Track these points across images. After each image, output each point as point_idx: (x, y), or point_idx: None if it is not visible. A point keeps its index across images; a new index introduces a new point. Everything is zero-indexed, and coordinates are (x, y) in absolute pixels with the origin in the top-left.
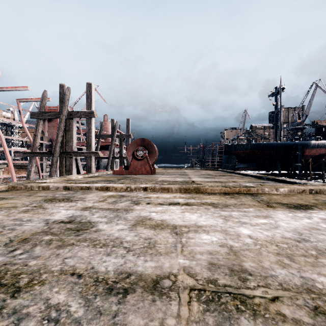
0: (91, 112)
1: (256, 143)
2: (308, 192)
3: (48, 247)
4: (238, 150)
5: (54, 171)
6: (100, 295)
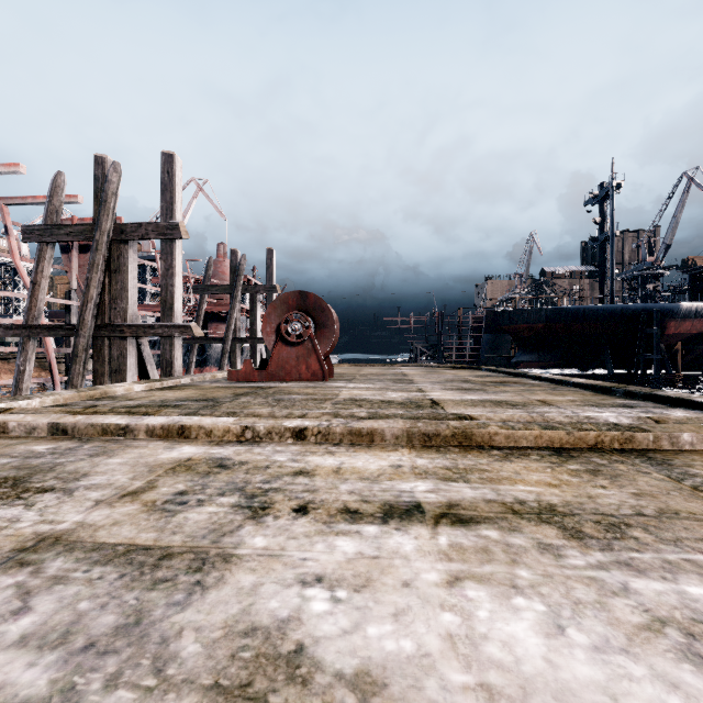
0: (173, 226)
1: (559, 309)
2: None
3: None
4: (517, 323)
5: (81, 372)
6: None
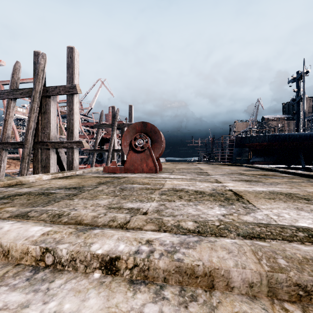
0: (73, 87)
1: (275, 135)
2: None
3: None
4: (253, 142)
5: (26, 167)
6: None
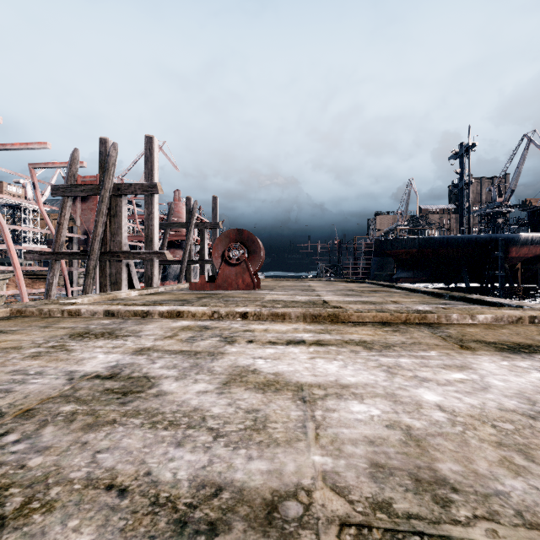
0: (152, 185)
1: (429, 238)
2: (528, 321)
3: (68, 428)
4: (397, 249)
5: (91, 284)
6: (161, 538)
